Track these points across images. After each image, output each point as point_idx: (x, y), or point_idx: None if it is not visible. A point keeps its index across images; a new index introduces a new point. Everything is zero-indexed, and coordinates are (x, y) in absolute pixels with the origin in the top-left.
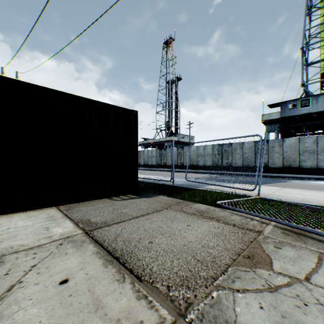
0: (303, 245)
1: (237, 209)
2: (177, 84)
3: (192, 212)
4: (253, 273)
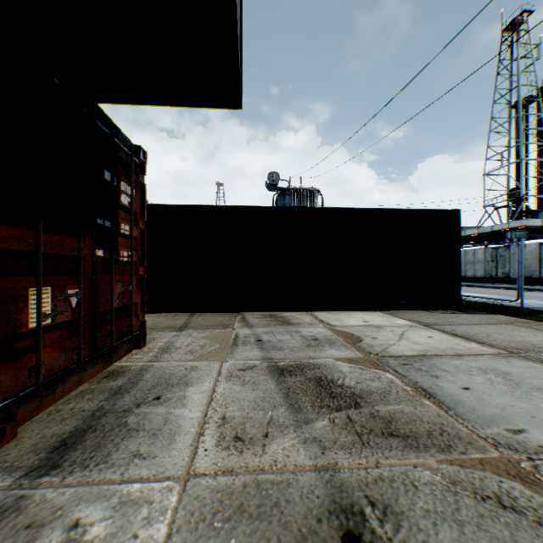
0: None
1: None
2: (540, 102)
3: (542, 330)
4: None
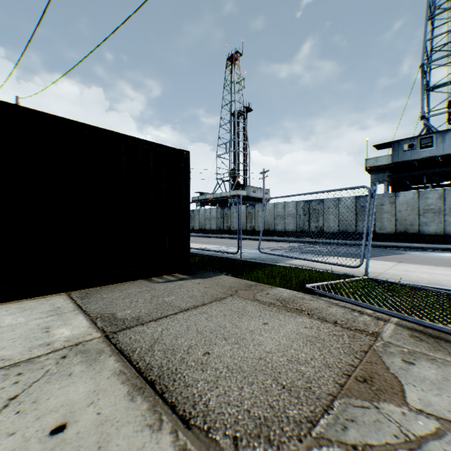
0: (448, 357)
1: (338, 297)
2: (246, 116)
3: (269, 302)
4: (376, 411)
